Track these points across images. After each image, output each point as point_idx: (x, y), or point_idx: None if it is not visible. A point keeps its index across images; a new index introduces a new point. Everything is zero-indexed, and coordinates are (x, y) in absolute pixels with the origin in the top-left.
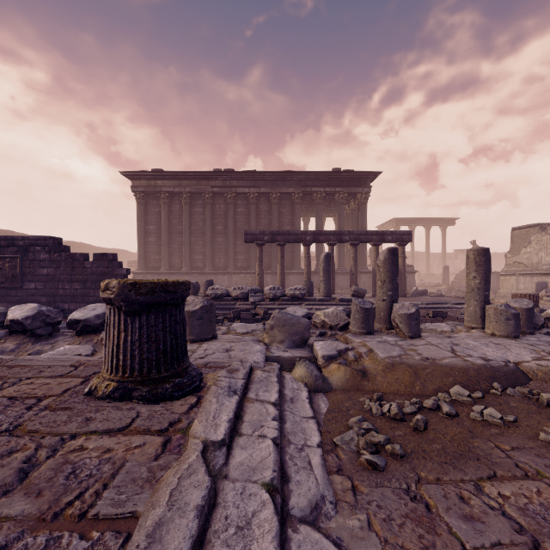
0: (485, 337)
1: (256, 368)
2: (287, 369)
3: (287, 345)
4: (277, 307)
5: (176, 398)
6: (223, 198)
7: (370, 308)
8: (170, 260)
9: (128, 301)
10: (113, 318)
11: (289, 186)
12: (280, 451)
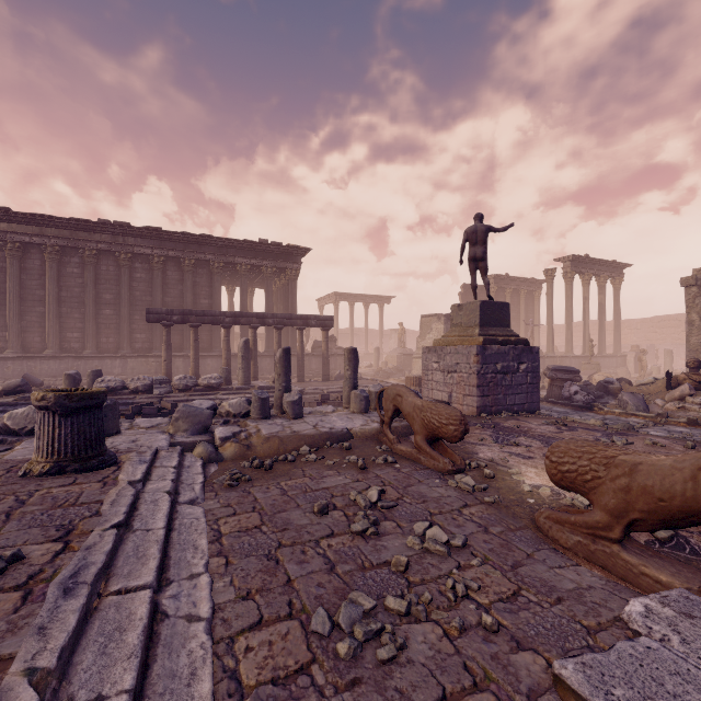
0: (347, 414)
1: (161, 450)
2: (189, 451)
3: (191, 433)
4: (188, 399)
5: (101, 468)
6: (114, 257)
7: (267, 398)
8: (23, 339)
9: (64, 407)
10: (47, 419)
11: (206, 253)
12: (176, 486)
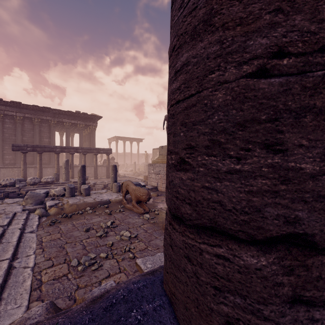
0: (111, 193)
1: (18, 212)
2: (32, 212)
3: (34, 204)
4: (35, 188)
5: None
6: None
7: (73, 187)
8: None
9: None
10: None
11: (47, 116)
12: (24, 227)
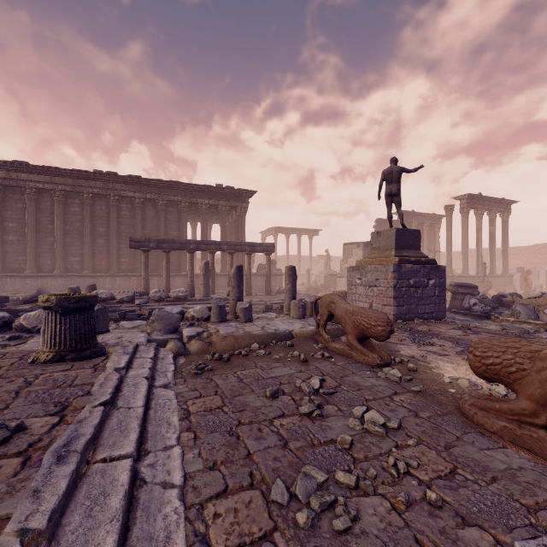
0: (288, 319)
1: (141, 345)
2: (162, 346)
3: (164, 332)
4: (161, 307)
5: (93, 358)
6: (105, 199)
7: (224, 305)
8: (38, 262)
9: (63, 307)
10: (51, 317)
11: (175, 195)
12: (153, 373)
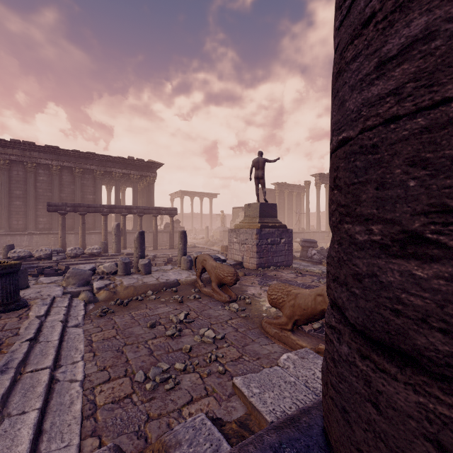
0: (179, 270)
1: (57, 297)
2: (76, 297)
3: (77, 285)
4: (77, 262)
5: (17, 309)
6: (22, 165)
7: (128, 262)
8: None
9: None
10: None
11: (91, 164)
12: (66, 318)
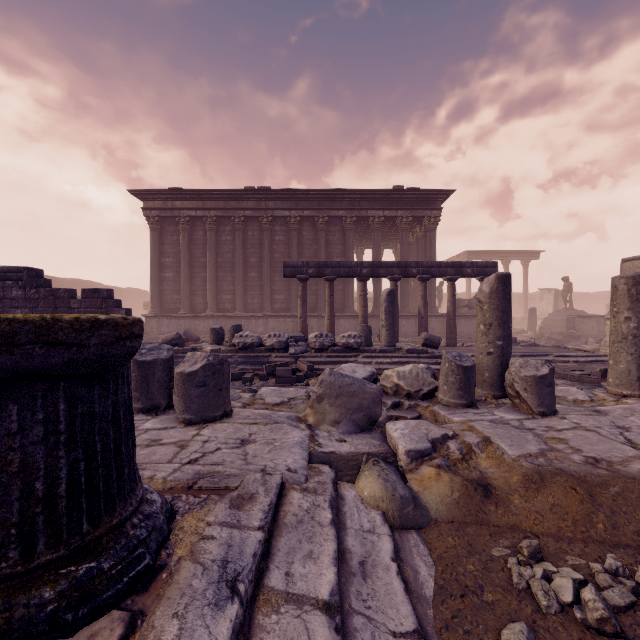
0: None
1: (291, 485)
2: (347, 478)
3: (344, 428)
4: (325, 360)
5: (68, 628)
6: (258, 223)
7: (472, 367)
8: (191, 301)
9: None
10: None
11: (339, 209)
12: None
